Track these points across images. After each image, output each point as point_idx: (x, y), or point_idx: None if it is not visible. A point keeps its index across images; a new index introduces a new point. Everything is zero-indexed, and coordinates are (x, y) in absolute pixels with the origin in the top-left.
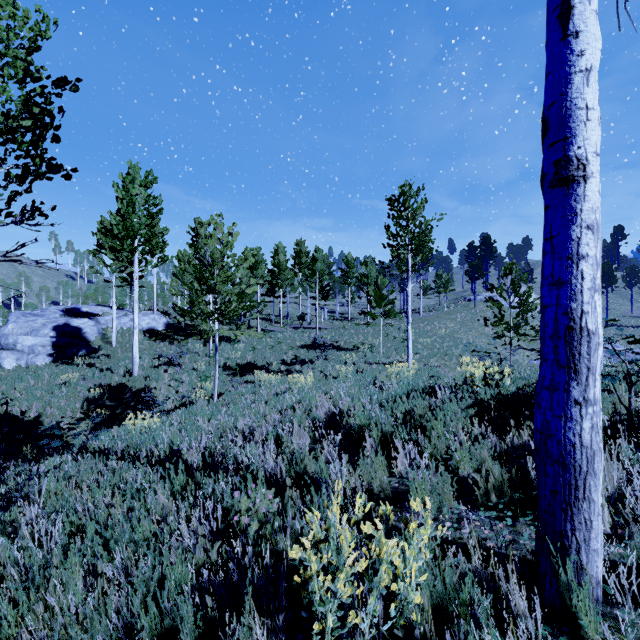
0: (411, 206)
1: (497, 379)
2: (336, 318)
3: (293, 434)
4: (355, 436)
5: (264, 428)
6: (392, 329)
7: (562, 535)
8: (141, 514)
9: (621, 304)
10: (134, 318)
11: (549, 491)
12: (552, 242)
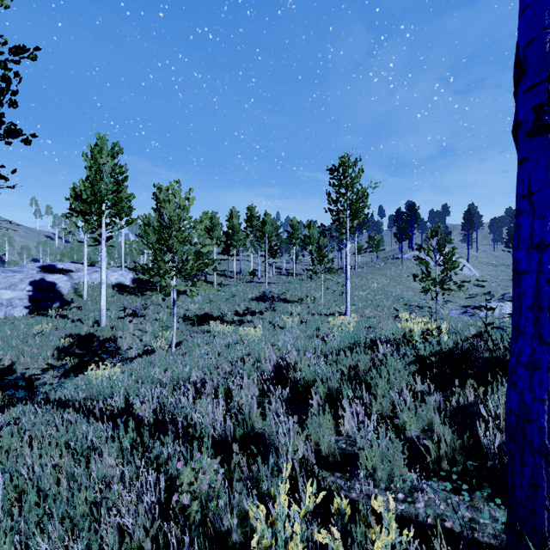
0: (350, 175)
1: (435, 335)
2: (283, 274)
3: (242, 387)
4: (301, 389)
5: (215, 381)
6: (331, 283)
7: (545, 536)
8: (83, 481)
9: None
10: (102, 274)
11: (527, 483)
12: (531, 199)
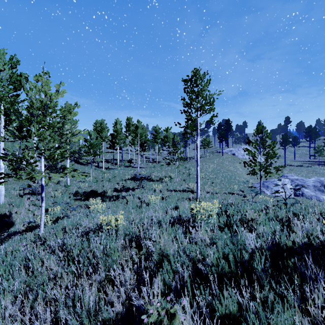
0: (201, 83)
1: None
2: (150, 161)
3: None
4: None
5: None
6: (181, 168)
7: None
8: None
9: (289, 155)
10: (0, 161)
11: None
12: None
